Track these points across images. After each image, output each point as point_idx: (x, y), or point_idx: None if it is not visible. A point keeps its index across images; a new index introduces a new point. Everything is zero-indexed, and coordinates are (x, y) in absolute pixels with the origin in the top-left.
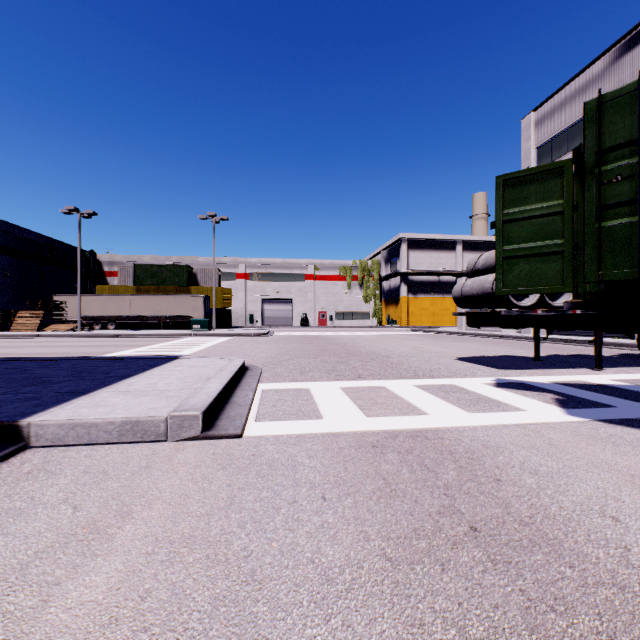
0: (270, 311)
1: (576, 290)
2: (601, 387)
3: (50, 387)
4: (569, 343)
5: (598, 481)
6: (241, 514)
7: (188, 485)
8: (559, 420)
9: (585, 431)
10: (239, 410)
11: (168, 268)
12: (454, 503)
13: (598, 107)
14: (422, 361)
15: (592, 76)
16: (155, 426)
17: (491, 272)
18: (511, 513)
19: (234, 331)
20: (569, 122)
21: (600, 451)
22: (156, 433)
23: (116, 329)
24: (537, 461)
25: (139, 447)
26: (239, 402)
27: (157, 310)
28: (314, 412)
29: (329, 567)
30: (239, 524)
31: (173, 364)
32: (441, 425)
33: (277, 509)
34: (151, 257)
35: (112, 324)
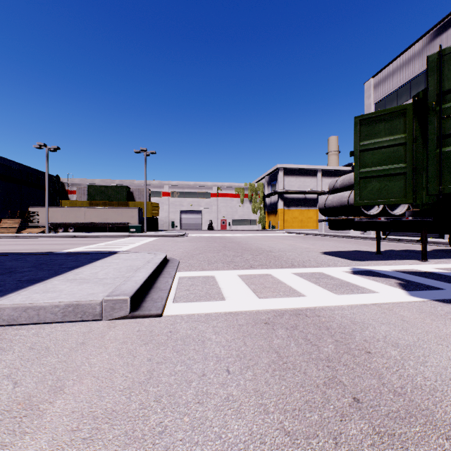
0: (186, 219)
1: (415, 202)
2: (429, 274)
3: (14, 276)
4: (398, 241)
5: (448, 353)
6: (158, 388)
7: (115, 360)
8: (405, 300)
9: (427, 309)
10: (160, 294)
11: (112, 188)
12: (336, 375)
13: (439, 59)
14: (296, 255)
15: (414, 52)
16: (92, 308)
17: (346, 190)
18: (385, 384)
19: (160, 233)
20: (398, 85)
21: (443, 326)
22: (93, 314)
23: (74, 232)
24: (396, 335)
25: (79, 325)
26: (161, 287)
27: (104, 218)
28: (218, 295)
29: (235, 443)
30: (156, 398)
31: (112, 257)
32: (316, 305)
33: (189, 382)
34: (100, 180)
35: (71, 228)
